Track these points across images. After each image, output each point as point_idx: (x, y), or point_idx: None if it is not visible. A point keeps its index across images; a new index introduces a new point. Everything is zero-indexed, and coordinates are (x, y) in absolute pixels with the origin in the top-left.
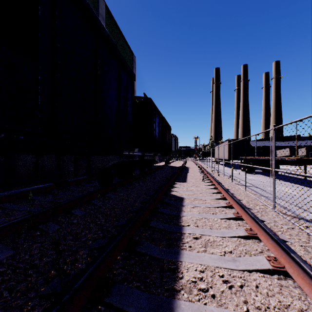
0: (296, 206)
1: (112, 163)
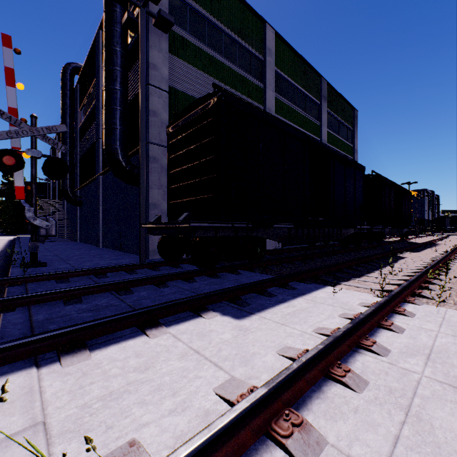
0: None
1: (350, 233)
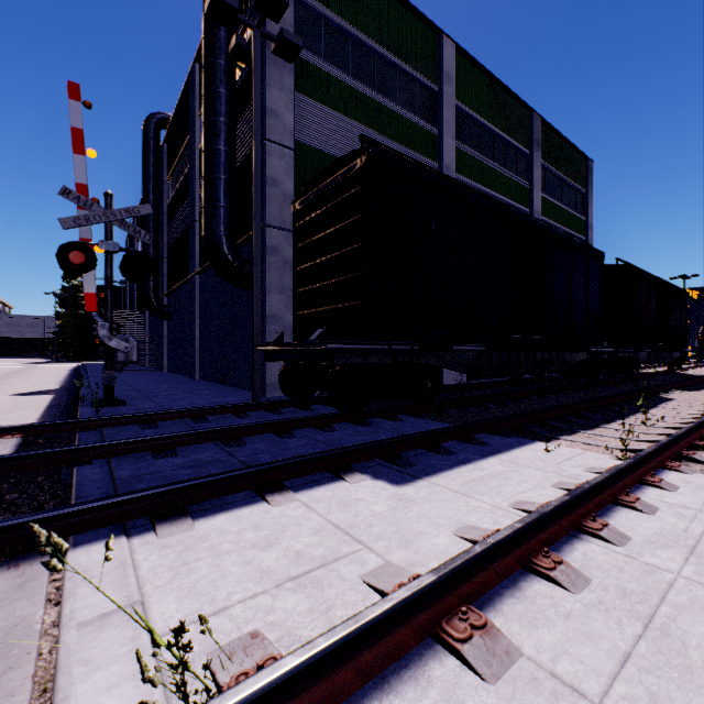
0: None
1: (579, 359)
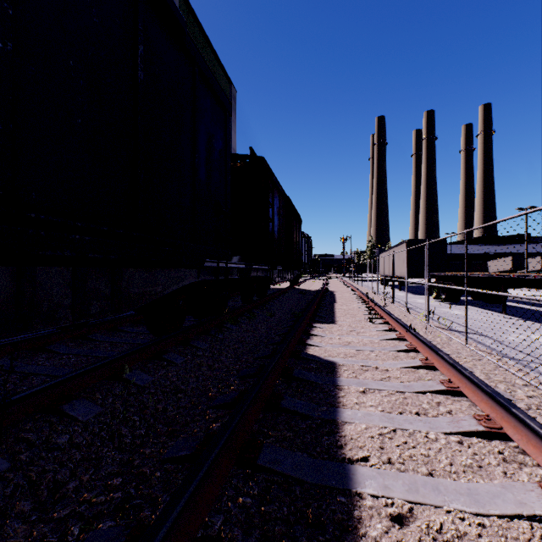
0: None
1: (180, 285)
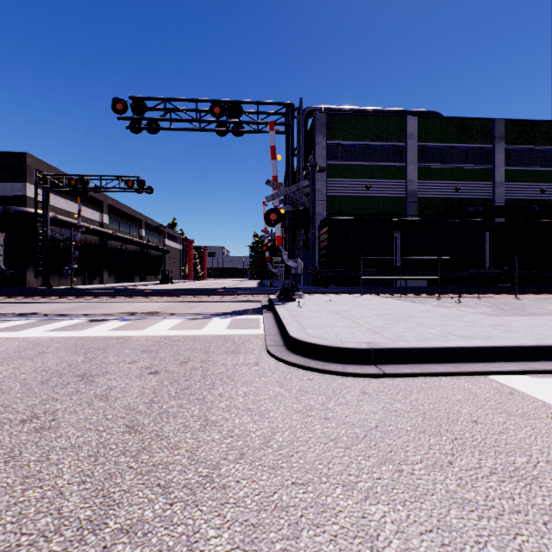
0: (545, 299)
1: (460, 276)
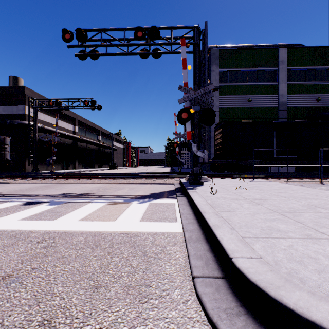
0: None
1: (328, 164)
